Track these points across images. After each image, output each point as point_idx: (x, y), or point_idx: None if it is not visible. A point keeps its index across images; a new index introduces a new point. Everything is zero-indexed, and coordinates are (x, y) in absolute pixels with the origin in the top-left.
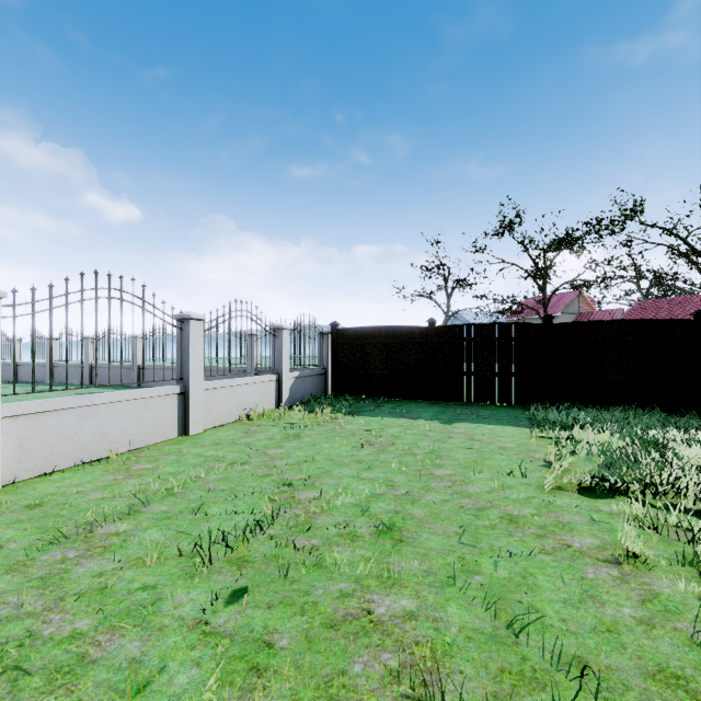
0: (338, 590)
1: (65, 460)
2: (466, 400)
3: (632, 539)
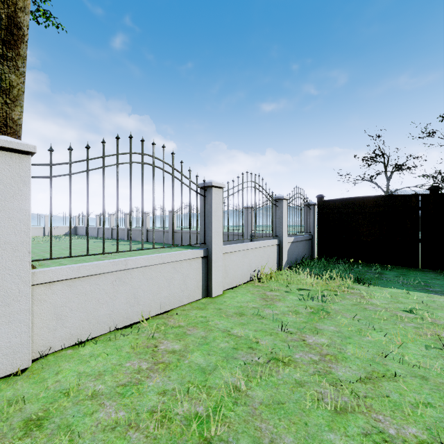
0: None
1: (100, 326)
2: None
3: None
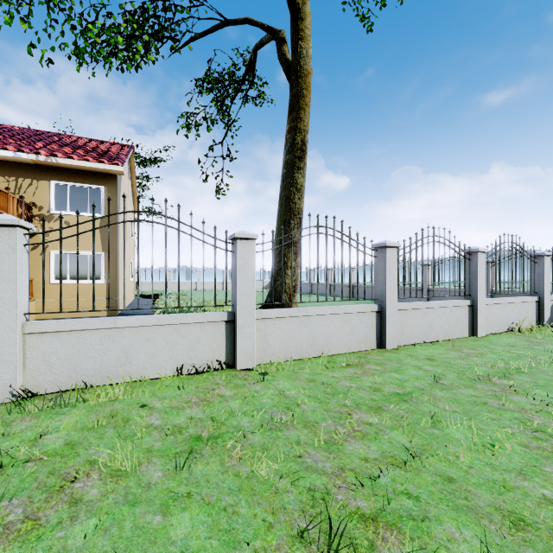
0: None
1: (416, 338)
2: None
3: None
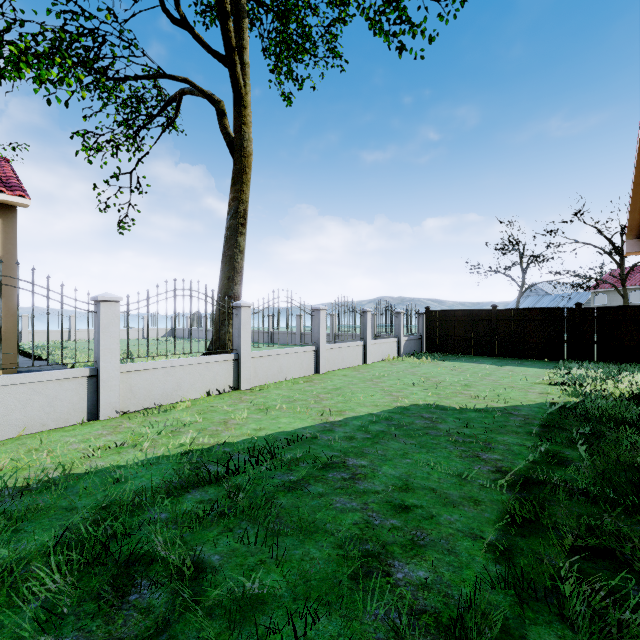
0: (452, 390)
1: (335, 367)
2: (518, 357)
3: (549, 388)
